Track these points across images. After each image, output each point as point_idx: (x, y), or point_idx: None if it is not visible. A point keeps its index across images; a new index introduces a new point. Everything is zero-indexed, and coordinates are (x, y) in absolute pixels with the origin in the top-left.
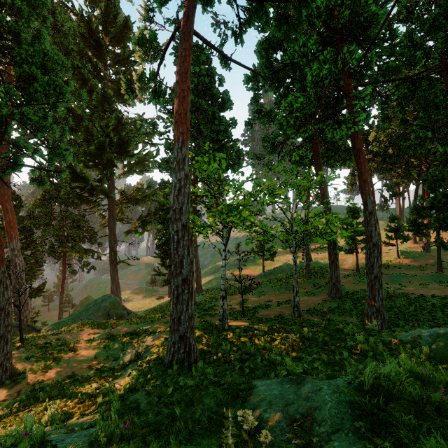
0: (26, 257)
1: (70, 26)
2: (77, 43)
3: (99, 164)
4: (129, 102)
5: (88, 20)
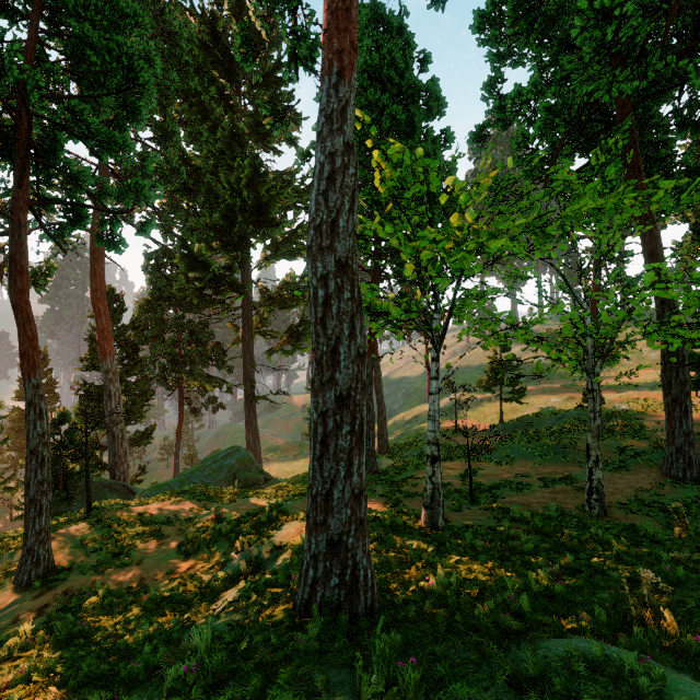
0: (128, 386)
1: (183, 25)
2: (195, 55)
3: (227, 244)
4: (274, 147)
5: (211, 20)
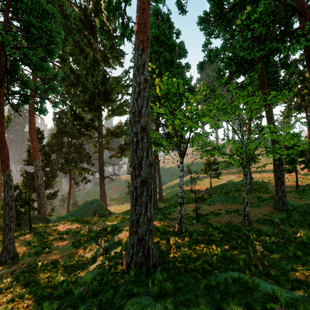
0: (46, 172)
1: (71, 11)
2: (77, 24)
3: (92, 109)
4: (112, 66)
5: (84, 9)
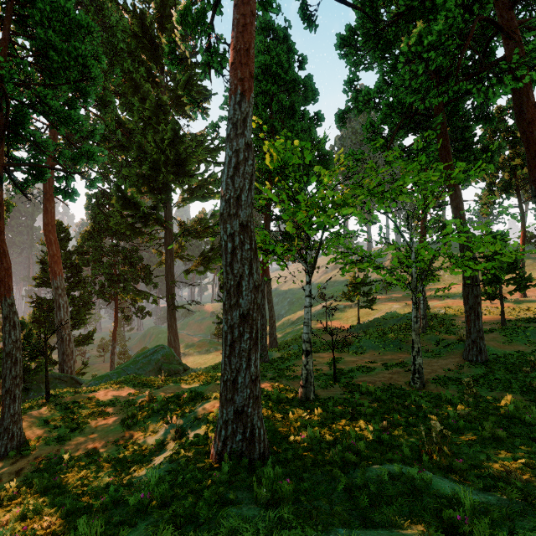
0: (73, 299)
1: (119, 20)
2: (128, 42)
3: (154, 189)
4: (190, 115)
5: (141, 15)
